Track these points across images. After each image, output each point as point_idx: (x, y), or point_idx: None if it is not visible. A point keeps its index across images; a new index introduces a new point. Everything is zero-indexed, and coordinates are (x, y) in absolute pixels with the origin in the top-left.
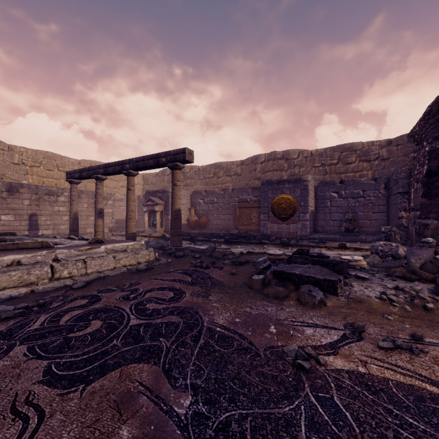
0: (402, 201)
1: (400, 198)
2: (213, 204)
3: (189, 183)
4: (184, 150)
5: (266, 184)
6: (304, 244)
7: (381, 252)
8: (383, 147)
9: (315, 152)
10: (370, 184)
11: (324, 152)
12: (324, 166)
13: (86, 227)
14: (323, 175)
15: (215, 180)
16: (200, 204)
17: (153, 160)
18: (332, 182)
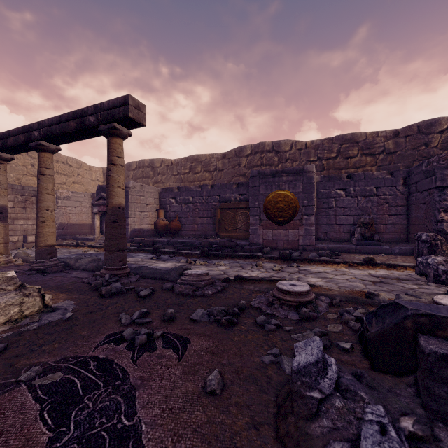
0: (441, 198)
1: (438, 195)
2: (188, 204)
3: (160, 180)
4: (126, 99)
5: (257, 176)
6: (313, 258)
7: (445, 274)
8: (389, 139)
9: (310, 144)
10: (385, 179)
11: (321, 144)
12: (320, 160)
13: (11, 234)
14: (319, 172)
15: (192, 176)
16: (171, 204)
17: (76, 121)
18: (338, 176)
